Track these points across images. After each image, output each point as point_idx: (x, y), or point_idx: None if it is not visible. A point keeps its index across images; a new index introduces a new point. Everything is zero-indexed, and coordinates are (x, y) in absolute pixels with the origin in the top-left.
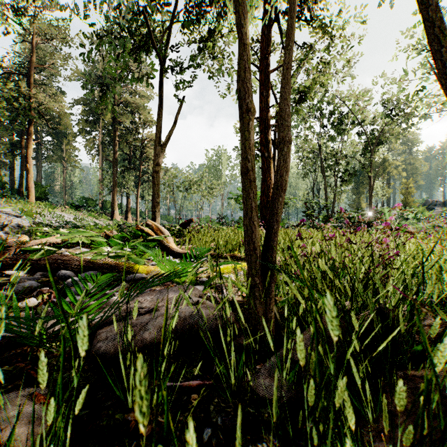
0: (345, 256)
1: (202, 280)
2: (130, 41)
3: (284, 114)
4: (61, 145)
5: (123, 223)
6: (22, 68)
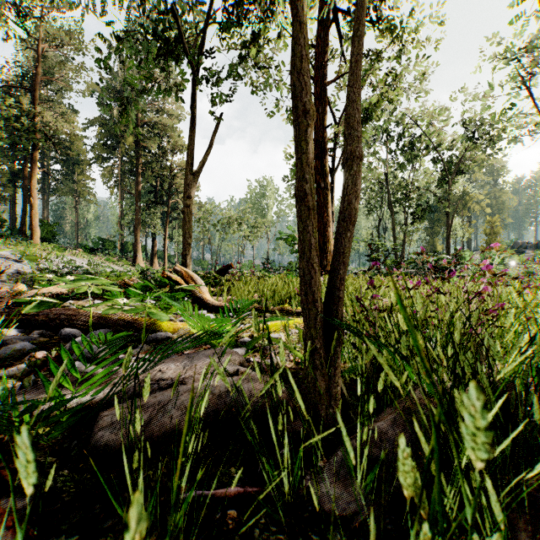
0: (431, 311)
1: (244, 341)
2: (154, 44)
3: (353, 121)
4: (72, 175)
5: (147, 270)
6: (24, 81)
